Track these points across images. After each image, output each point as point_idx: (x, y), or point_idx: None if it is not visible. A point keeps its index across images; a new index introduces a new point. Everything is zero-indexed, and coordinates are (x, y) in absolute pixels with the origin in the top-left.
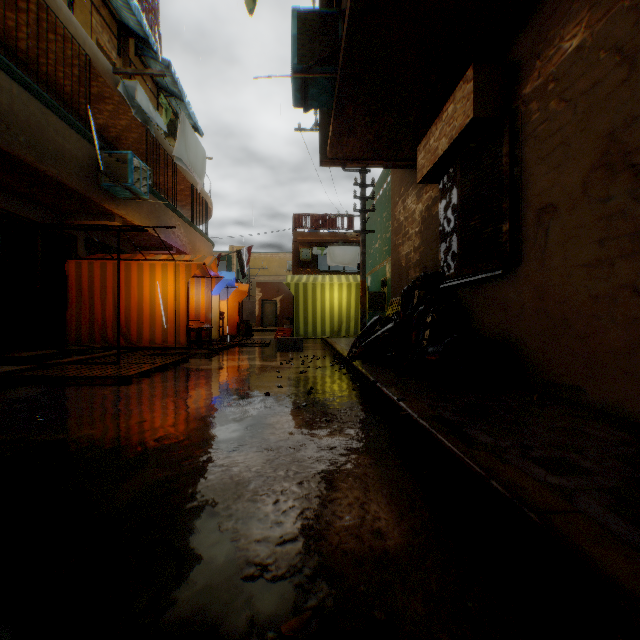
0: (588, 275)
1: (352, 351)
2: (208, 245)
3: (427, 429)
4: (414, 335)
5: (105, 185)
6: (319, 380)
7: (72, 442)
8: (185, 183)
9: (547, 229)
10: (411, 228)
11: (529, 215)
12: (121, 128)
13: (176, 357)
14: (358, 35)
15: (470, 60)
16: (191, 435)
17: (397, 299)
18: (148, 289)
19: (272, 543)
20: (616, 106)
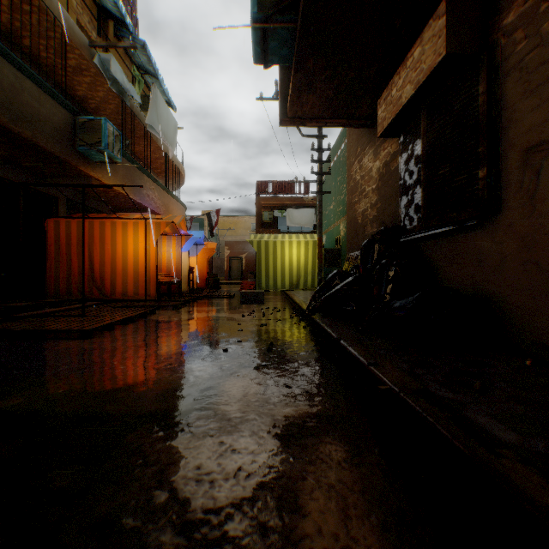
0: None
1: (311, 304)
2: (181, 208)
3: (417, 412)
4: (376, 289)
5: (80, 149)
6: (279, 334)
7: None
8: (159, 152)
9: (538, 170)
10: (368, 186)
11: (512, 157)
12: (99, 100)
13: (144, 309)
14: None
15: None
16: (130, 407)
17: (354, 254)
18: (121, 245)
19: None
20: None
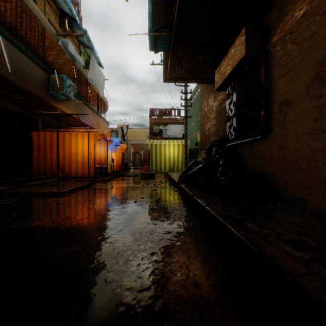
0: (309, 138)
1: (180, 179)
2: (106, 124)
3: (222, 222)
4: (213, 170)
5: (52, 93)
6: (163, 194)
7: (29, 229)
8: (94, 92)
9: (285, 113)
10: (211, 115)
11: (275, 106)
12: (61, 64)
13: (88, 182)
14: (183, 11)
15: (243, 24)
16: (93, 225)
17: (203, 152)
18: (74, 147)
19: (135, 290)
20: (325, 45)
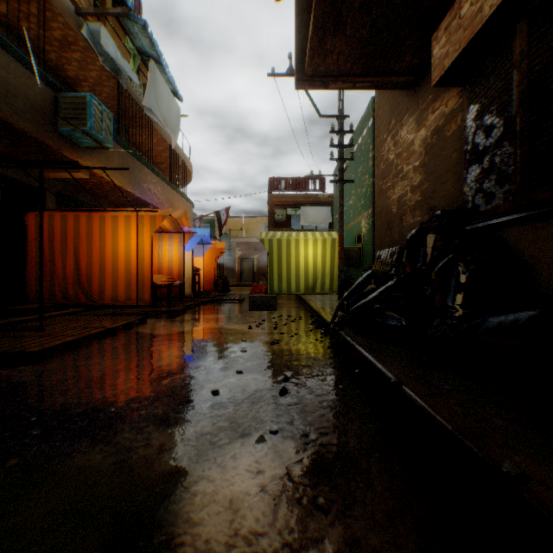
0: None
1: (338, 315)
2: (187, 205)
3: None
4: (439, 297)
5: (63, 130)
6: (296, 358)
7: None
8: (163, 144)
9: None
10: (407, 164)
11: None
12: (92, 81)
13: (131, 318)
14: None
15: None
16: None
17: (388, 251)
18: (110, 243)
19: None
20: None
